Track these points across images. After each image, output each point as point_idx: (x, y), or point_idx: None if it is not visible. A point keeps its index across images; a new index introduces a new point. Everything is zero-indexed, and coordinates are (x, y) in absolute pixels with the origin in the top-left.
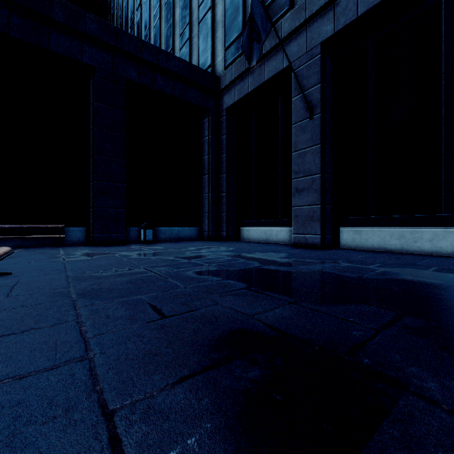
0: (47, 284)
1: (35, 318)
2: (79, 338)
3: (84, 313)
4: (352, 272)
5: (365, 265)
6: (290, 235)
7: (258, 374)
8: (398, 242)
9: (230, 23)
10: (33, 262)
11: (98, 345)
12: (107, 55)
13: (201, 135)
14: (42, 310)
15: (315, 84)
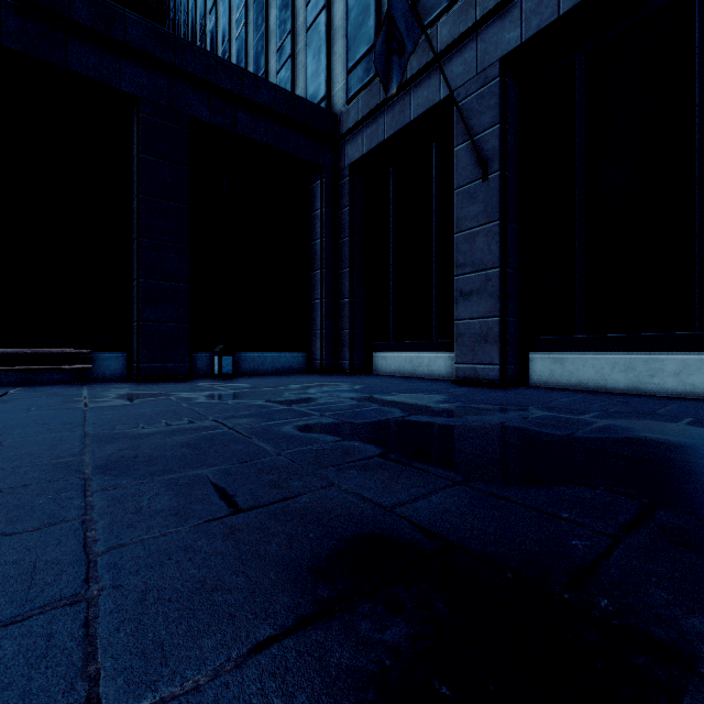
0: (47, 449)
1: (11, 514)
2: (79, 553)
3: (99, 504)
4: (554, 426)
5: (575, 415)
6: (451, 366)
7: (404, 635)
8: (624, 376)
9: (355, 31)
10: (35, 409)
11: (110, 568)
12: (160, 79)
13: (310, 208)
14: (27, 497)
15: (490, 125)
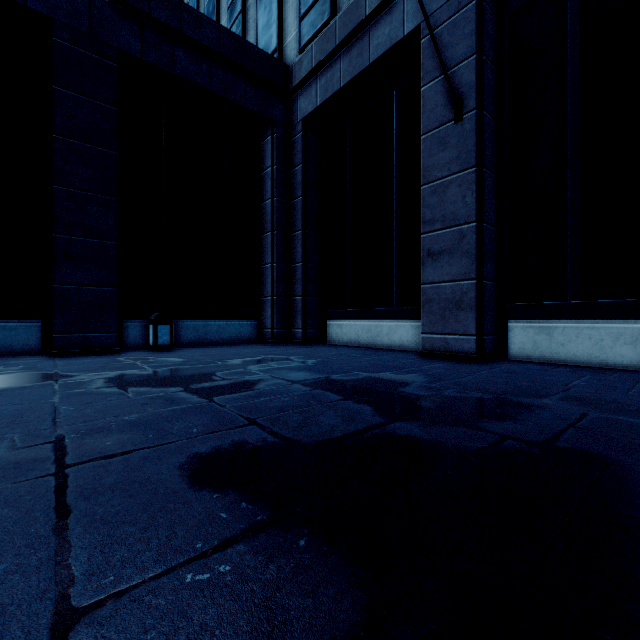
0: None
1: None
2: None
3: None
4: None
5: (639, 417)
6: (414, 335)
7: None
8: (630, 350)
9: None
10: None
11: None
12: (79, 1)
13: (261, 166)
14: None
15: (465, 57)
